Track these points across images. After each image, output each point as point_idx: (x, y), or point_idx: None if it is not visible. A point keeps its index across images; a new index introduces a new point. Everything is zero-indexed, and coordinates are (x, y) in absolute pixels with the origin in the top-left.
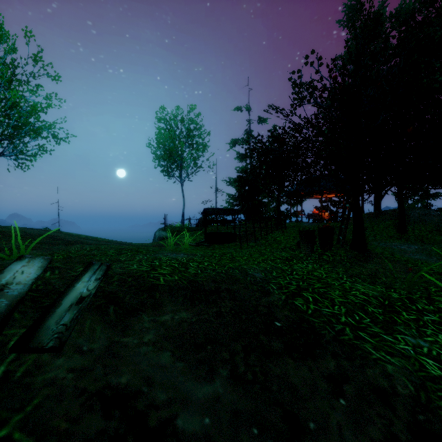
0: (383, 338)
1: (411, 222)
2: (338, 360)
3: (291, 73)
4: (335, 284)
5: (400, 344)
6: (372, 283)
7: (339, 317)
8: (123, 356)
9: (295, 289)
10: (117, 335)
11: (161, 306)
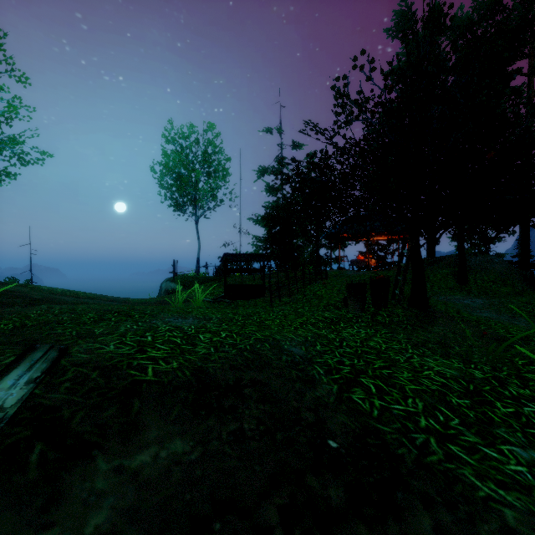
0: (485, 454)
1: (472, 270)
2: (434, 512)
3: (337, 80)
4: (400, 360)
5: (510, 464)
6: (445, 356)
7: (417, 419)
8: None
9: (349, 372)
10: (25, 526)
11: (138, 430)
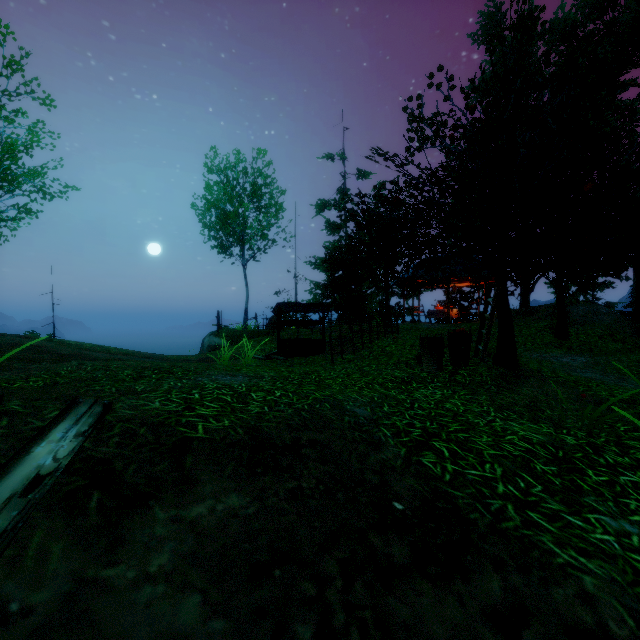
0: (568, 522)
1: (573, 322)
2: (505, 575)
3: (409, 100)
4: (479, 423)
5: (596, 533)
6: (533, 420)
7: (494, 484)
8: (99, 618)
9: (420, 435)
10: (93, 562)
11: (193, 484)
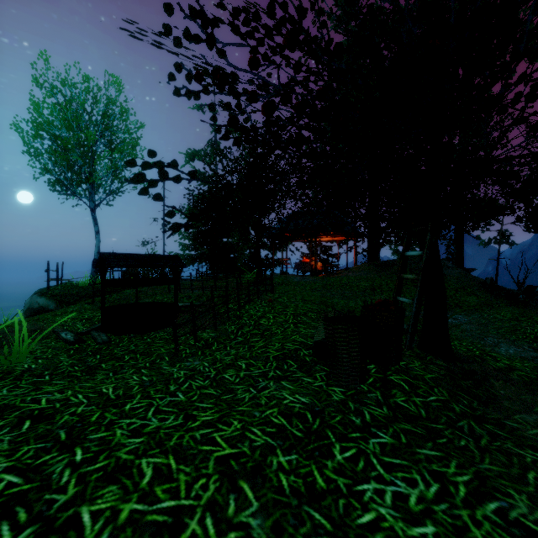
0: None
1: None
2: None
3: None
4: None
5: None
6: None
7: None
8: None
9: None
10: None
11: None
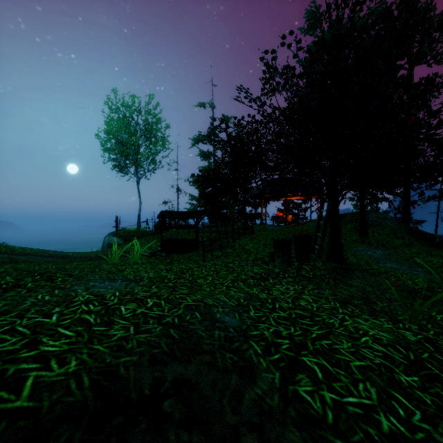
0: None
1: (370, 225)
2: None
3: (265, 51)
4: (335, 324)
5: None
6: (373, 314)
7: (376, 418)
8: None
9: (289, 347)
10: None
11: None
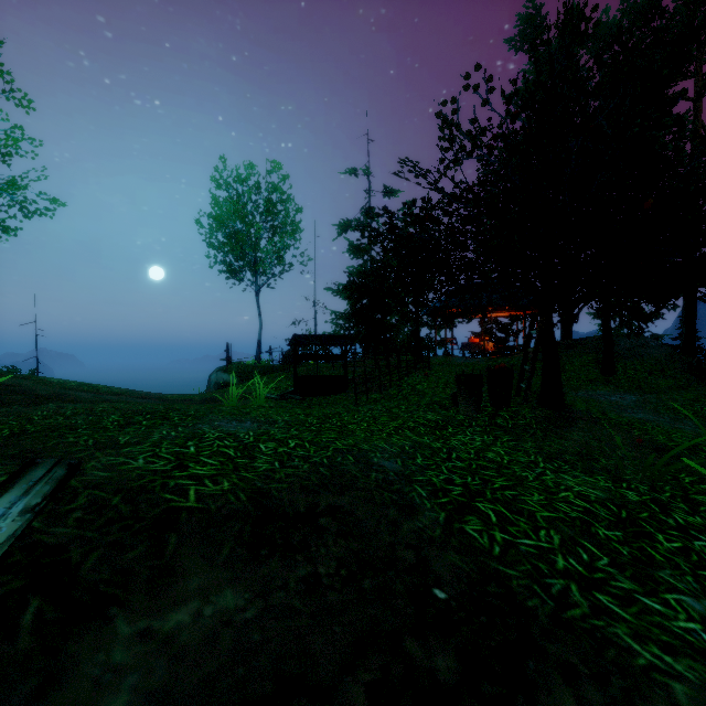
0: (644, 606)
1: (621, 357)
2: (579, 689)
3: (443, 105)
4: (528, 477)
5: (678, 620)
6: (588, 471)
7: (552, 558)
8: None
9: (461, 494)
10: None
11: (174, 578)
